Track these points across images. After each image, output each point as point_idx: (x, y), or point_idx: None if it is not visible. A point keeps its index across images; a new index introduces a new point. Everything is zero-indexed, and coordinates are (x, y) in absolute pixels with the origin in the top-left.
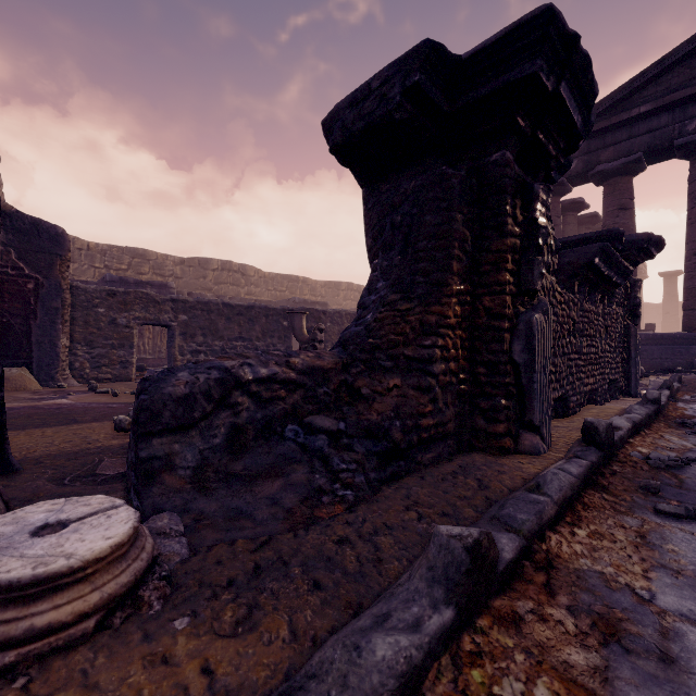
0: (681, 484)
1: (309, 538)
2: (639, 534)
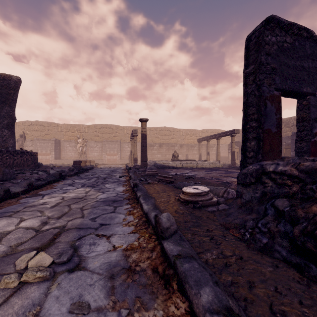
0: None
1: (212, 225)
2: None
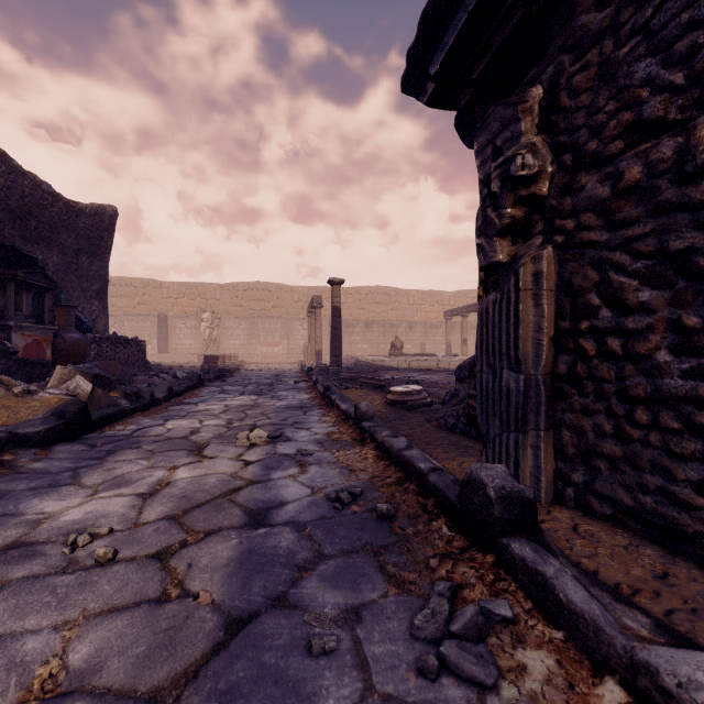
0: (379, 563)
1: (415, 420)
2: (353, 471)
